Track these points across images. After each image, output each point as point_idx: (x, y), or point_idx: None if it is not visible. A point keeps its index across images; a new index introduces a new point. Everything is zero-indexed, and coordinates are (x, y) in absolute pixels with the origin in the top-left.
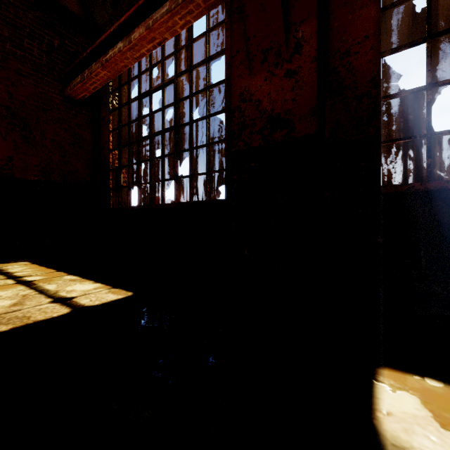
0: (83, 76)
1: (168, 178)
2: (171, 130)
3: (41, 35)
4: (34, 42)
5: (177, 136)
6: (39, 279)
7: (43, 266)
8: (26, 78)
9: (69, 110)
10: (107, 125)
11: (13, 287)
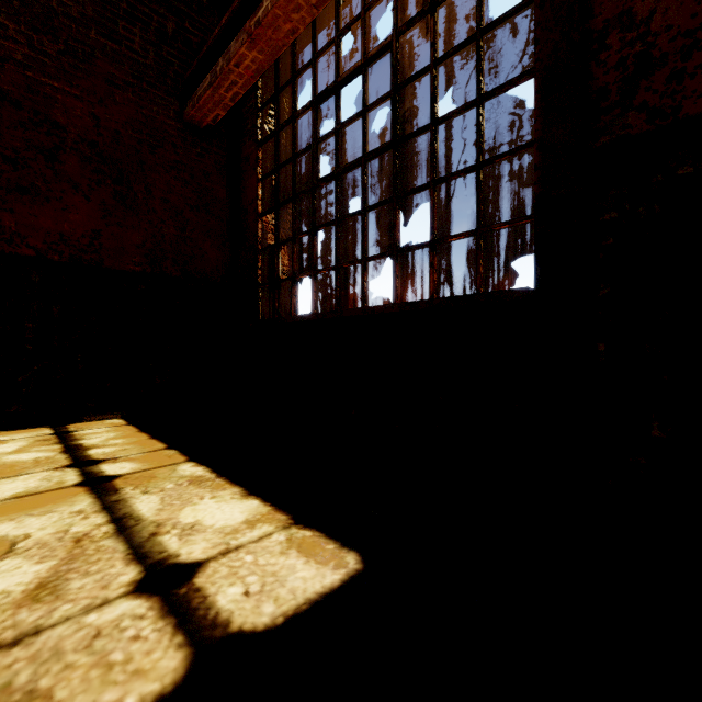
0: (214, 74)
1: (377, 254)
2: (383, 152)
3: (145, 14)
4: (135, 27)
5: (398, 163)
6: (127, 472)
7: (145, 431)
8: (122, 91)
9: (191, 147)
10: (254, 170)
11: (69, 498)
